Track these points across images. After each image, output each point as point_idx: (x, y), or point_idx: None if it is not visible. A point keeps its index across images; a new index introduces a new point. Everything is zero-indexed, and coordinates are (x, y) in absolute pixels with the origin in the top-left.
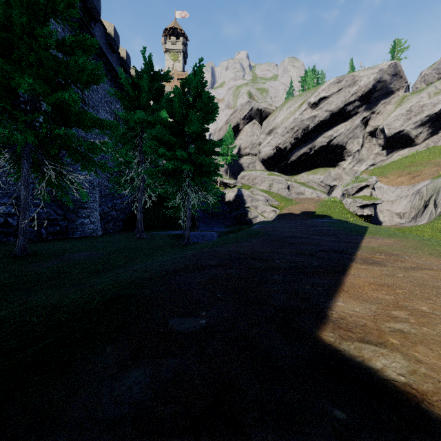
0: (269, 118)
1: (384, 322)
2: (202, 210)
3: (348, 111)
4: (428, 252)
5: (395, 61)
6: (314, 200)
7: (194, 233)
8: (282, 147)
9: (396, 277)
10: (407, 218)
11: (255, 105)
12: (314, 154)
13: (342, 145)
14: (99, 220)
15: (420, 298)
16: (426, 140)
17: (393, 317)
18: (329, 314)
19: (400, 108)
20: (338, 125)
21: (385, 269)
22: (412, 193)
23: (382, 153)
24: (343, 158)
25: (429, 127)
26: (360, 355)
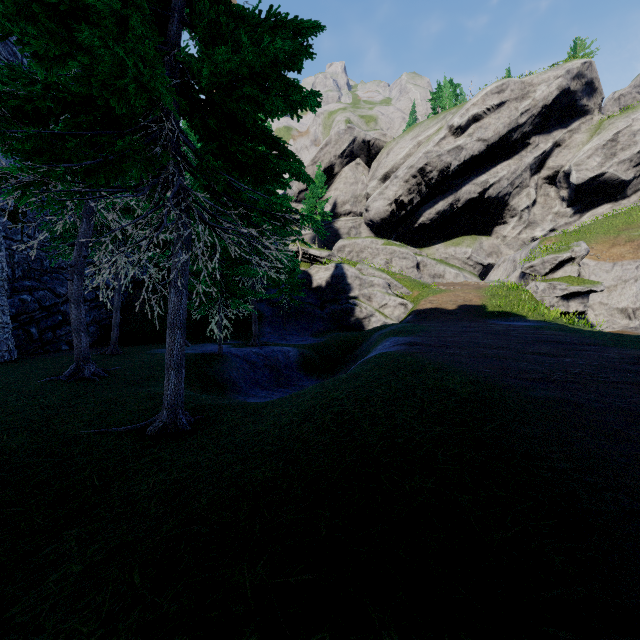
0: (383, 156)
1: None
2: (271, 303)
3: (513, 142)
4: None
5: (590, 60)
6: (470, 285)
7: (247, 350)
8: (404, 201)
9: None
10: None
11: (359, 133)
12: (457, 213)
13: (503, 197)
14: (3, 323)
15: None
16: (639, 191)
17: None
18: None
19: (599, 137)
20: (497, 164)
21: None
22: None
23: (565, 212)
24: (503, 220)
25: None
26: None
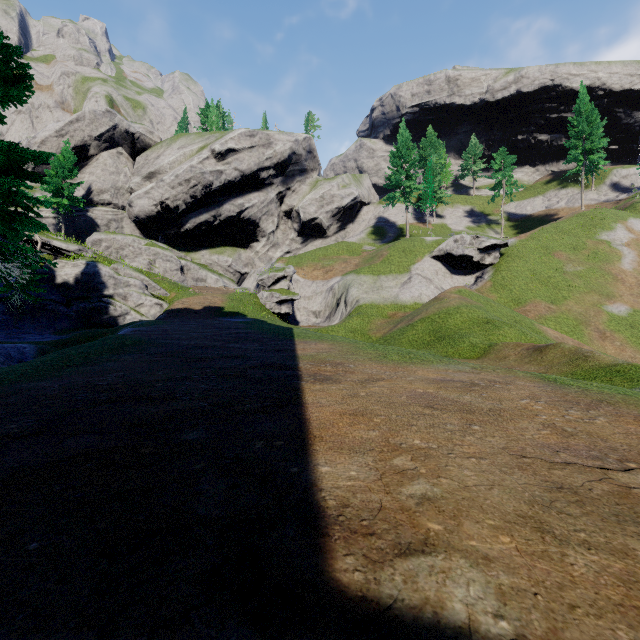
0: (149, 154)
1: (399, 486)
2: None
3: (262, 179)
4: (367, 357)
5: (310, 136)
6: (221, 290)
7: None
8: (171, 205)
9: (361, 397)
10: (323, 317)
11: (122, 122)
12: (220, 226)
13: (256, 220)
14: None
15: (404, 426)
16: (336, 234)
17: (401, 471)
18: (322, 502)
19: (315, 192)
20: (251, 193)
21: (342, 386)
22: (326, 289)
23: (297, 240)
24: (256, 239)
25: (338, 221)
26: (422, 598)
